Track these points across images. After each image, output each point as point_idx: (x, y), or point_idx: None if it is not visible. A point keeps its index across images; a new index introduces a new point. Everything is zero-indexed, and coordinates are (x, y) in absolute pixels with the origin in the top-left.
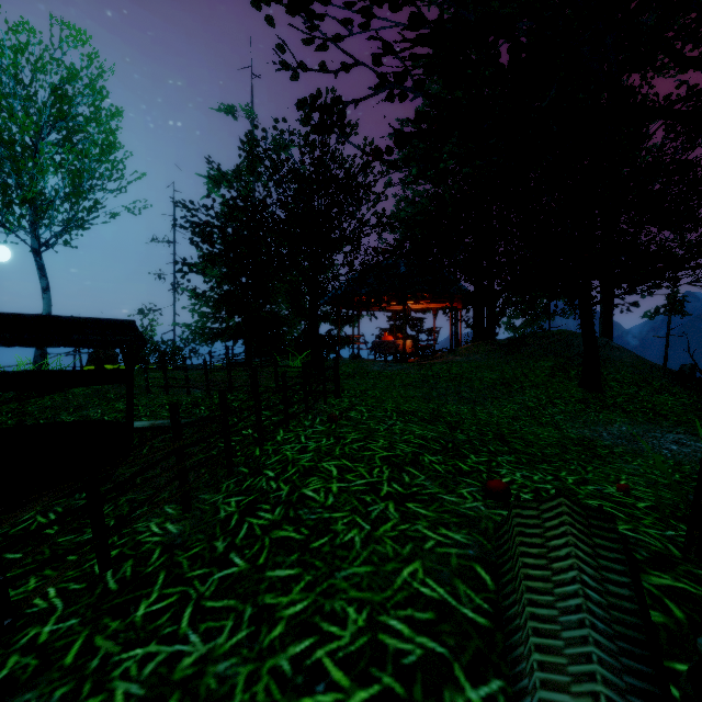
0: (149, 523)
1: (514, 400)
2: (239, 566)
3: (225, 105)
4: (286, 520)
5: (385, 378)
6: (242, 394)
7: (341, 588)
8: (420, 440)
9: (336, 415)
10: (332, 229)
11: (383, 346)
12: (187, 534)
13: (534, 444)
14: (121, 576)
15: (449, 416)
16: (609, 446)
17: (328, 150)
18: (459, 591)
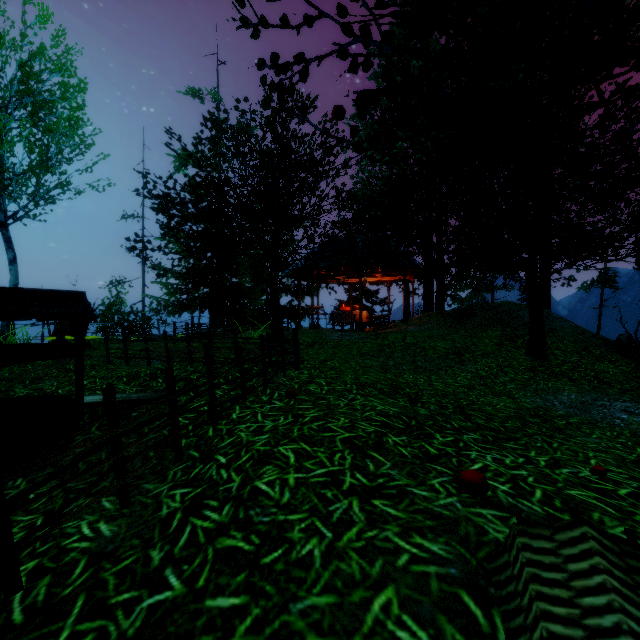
0: (81, 522)
1: (467, 369)
2: (174, 589)
3: (192, 89)
4: (235, 523)
5: (343, 348)
6: (202, 365)
7: (297, 630)
8: (382, 417)
9: (294, 390)
10: (293, 204)
11: (341, 316)
12: (120, 538)
13: (494, 417)
14: (30, 601)
15: (407, 387)
16: (564, 417)
17: (288, 128)
18: (445, 636)
